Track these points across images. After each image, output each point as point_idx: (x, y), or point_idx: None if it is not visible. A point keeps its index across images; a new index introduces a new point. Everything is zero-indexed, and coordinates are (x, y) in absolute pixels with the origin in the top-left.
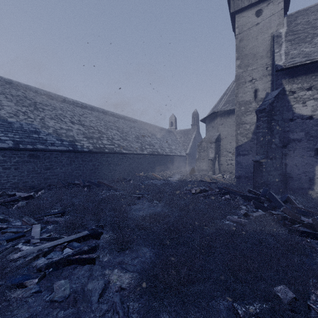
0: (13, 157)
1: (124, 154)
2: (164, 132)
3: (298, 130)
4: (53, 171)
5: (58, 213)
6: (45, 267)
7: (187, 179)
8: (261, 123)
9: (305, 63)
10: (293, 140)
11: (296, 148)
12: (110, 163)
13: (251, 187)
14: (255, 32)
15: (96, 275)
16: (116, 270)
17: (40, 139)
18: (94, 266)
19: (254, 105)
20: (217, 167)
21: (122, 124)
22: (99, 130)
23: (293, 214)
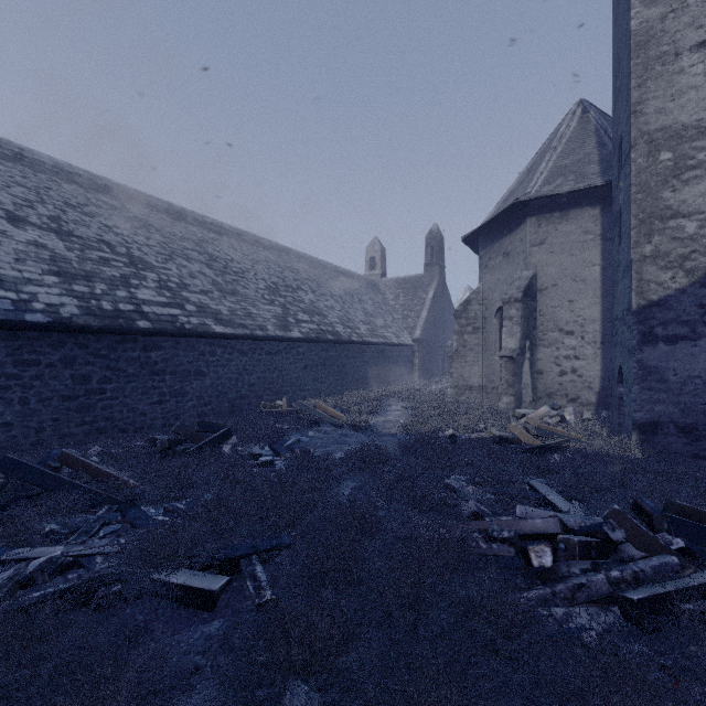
0: None
1: (219, 338)
2: (354, 282)
3: None
4: None
5: None
6: None
7: (436, 426)
8: None
9: None
10: None
11: None
12: (161, 371)
13: None
14: None
15: None
16: None
17: None
18: None
19: None
20: (527, 380)
21: (230, 251)
22: (134, 258)
23: None
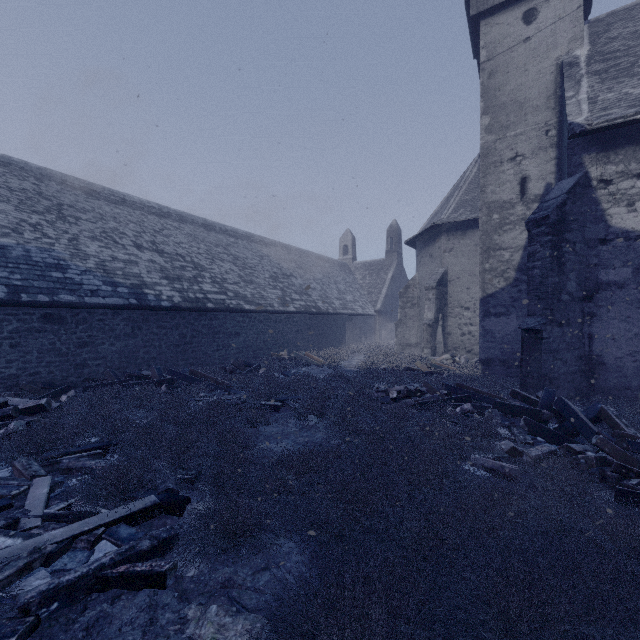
0: (6, 320)
1: (247, 312)
2: (331, 266)
3: (618, 264)
4: (96, 349)
5: (96, 448)
6: (39, 601)
7: (379, 365)
8: (537, 249)
9: (635, 119)
10: (607, 284)
11: (613, 301)
12: (218, 332)
13: (514, 384)
14: (522, 57)
15: (164, 621)
16: (213, 606)
17: (68, 282)
18: (163, 593)
19: (519, 209)
20: (440, 339)
21: (245, 251)
22: (195, 263)
23: (621, 452)
